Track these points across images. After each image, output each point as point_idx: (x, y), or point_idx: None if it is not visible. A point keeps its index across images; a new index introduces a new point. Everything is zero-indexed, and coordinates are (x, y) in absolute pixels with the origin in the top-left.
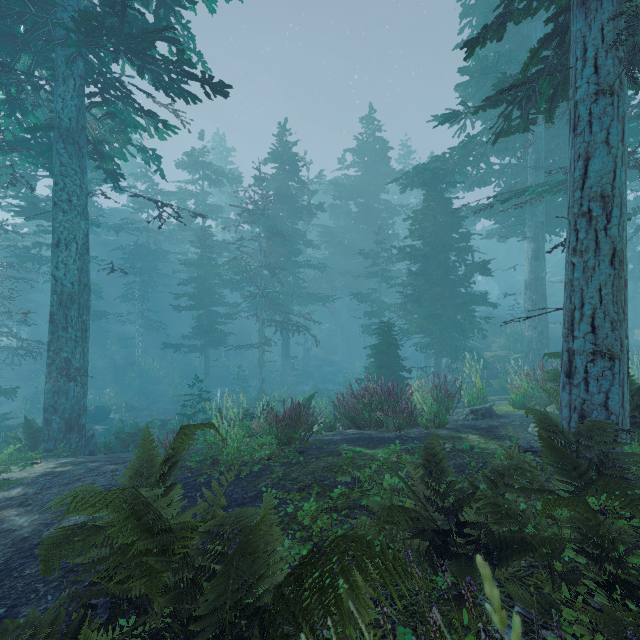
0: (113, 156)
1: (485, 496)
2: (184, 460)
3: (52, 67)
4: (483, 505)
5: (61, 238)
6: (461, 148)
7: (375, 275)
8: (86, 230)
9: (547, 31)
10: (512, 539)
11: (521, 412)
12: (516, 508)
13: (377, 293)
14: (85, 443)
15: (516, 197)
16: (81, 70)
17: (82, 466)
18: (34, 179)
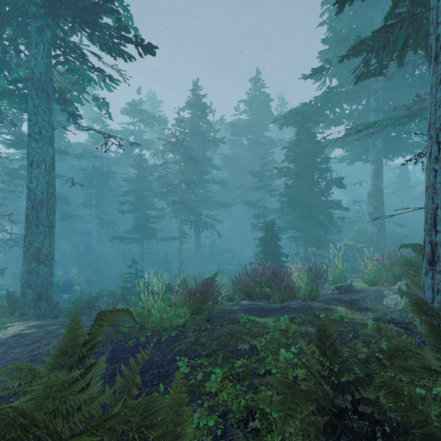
0: (73, 101)
1: (385, 383)
2: (120, 325)
3: (29, 37)
4: (386, 393)
5: (34, 160)
6: (323, 97)
7: (261, 188)
8: (52, 154)
9: (383, 14)
10: (413, 426)
11: (373, 288)
12: (417, 396)
13: (262, 201)
14: (51, 309)
15: (367, 129)
16: (49, 38)
17: (43, 329)
18: (21, 121)
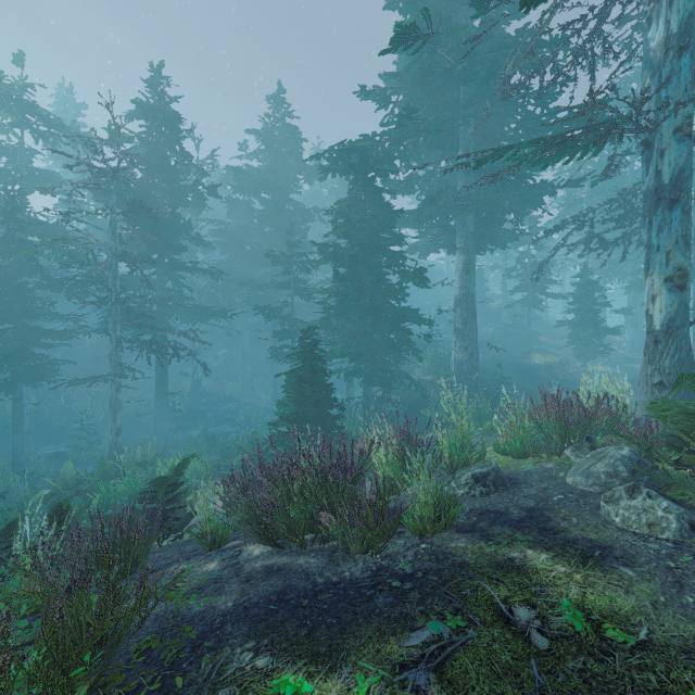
0: None
1: None
2: None
3: None
4: None
5: None
6: (396, 126)
7: (287, 286)
8: None
9: None
10: None
11: (528, 466)
12: None
13: (288, 311)
14: None
15: (493, 160)
16: None
17: None
18: None
